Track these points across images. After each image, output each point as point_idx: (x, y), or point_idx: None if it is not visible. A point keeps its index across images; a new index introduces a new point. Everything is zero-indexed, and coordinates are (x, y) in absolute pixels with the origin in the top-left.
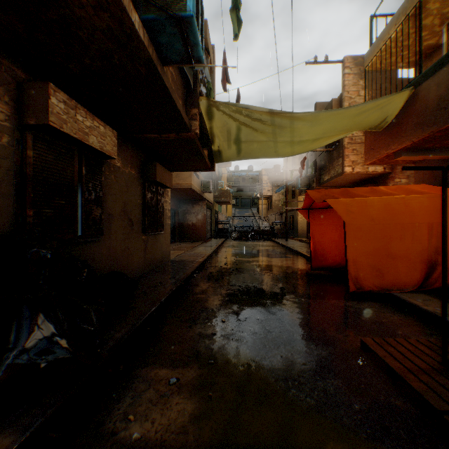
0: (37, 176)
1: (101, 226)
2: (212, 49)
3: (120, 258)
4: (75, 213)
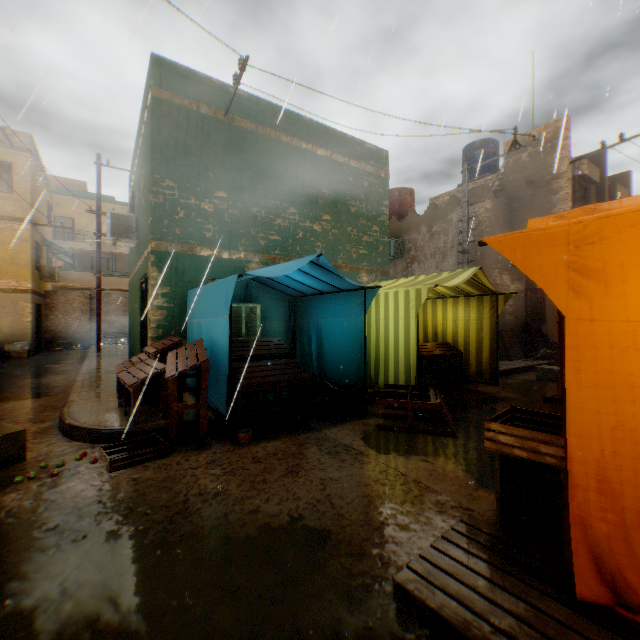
0: (528, 304)
1: (544, 321)
2: (626, 174)
3: (550, 338)
4: (537, 316)
